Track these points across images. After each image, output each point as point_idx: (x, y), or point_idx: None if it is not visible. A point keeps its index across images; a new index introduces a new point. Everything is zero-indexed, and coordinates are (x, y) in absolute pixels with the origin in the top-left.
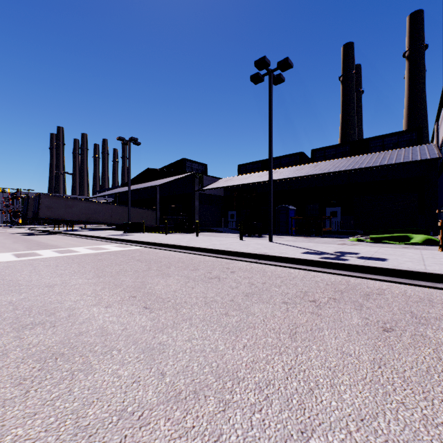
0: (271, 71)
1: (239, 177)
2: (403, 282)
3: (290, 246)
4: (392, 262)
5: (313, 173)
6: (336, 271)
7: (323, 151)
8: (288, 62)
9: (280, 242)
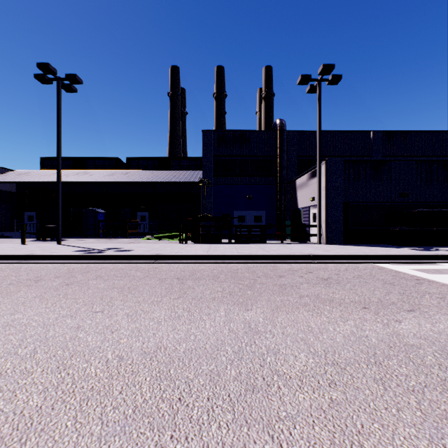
0: (60, 79)
1: (40, 172)
2: (124, 262)
3: (74, 246)
4: (132, 251)
5: (120, 180)
6: (87, 261)
7: (137, 160)
8: (76, 78)
9: (69, 244)
